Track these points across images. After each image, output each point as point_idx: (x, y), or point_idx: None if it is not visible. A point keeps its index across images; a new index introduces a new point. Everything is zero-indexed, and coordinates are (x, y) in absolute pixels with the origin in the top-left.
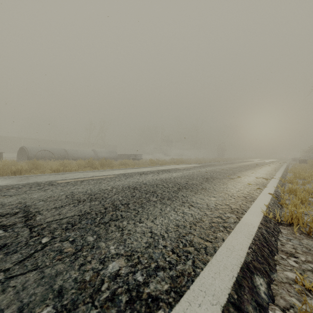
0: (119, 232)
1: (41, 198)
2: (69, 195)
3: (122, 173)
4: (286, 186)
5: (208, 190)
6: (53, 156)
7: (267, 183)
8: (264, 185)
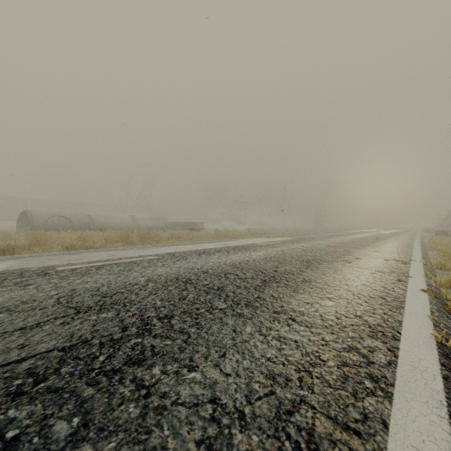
0: (138, 401)
1: (8, 304)
2: (65, 297)
3: (170, 253)
4: (437, 273)
5: (315, 284)
6: (67, 225)
7: (408, 270)
8: (405, 273)
